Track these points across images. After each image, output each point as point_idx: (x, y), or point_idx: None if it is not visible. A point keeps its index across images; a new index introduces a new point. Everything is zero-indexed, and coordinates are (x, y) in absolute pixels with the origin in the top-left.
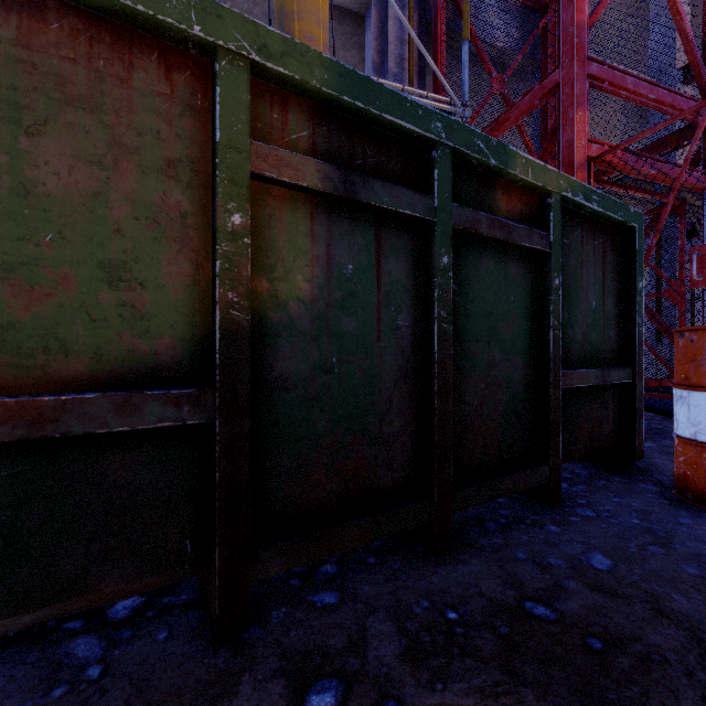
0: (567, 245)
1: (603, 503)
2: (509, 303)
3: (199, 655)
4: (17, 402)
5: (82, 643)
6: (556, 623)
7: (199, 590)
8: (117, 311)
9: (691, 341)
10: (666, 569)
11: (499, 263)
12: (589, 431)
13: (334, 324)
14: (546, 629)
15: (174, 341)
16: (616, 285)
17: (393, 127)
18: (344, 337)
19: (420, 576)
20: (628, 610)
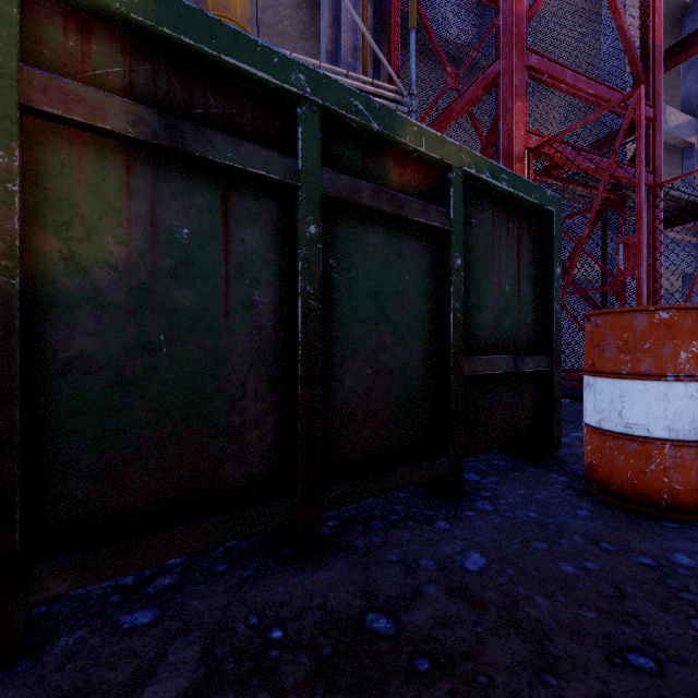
0: (475, 225)
1: (508, 496)
2: (403, 283)
3: None
4: None
5: None
6: (390, 640)
7: None
8: None
9: (596, 325)
10: (541, 568)
11: (390, 239)
12: (502, 421)
13: (162, 297)
14: (375, 647)
15: None
16: (533, 270)
17: (242, 74)
18: (177, 311)
19: (267, 585)
20: (478, 619)
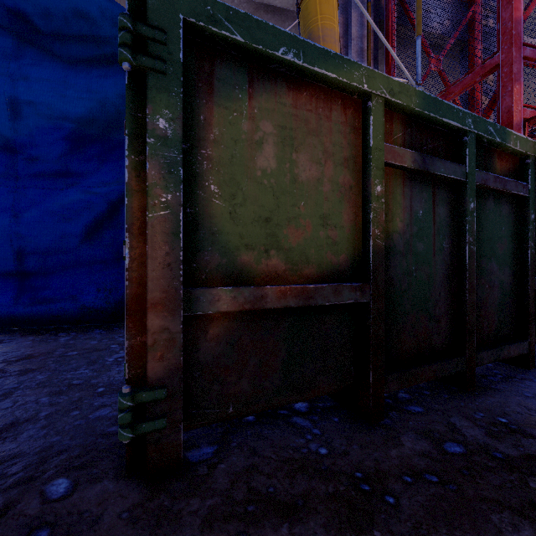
0: (535, 190)
1: None
2: (501, 232)
3: (366, 429)
4: (300, 287)
5: (297, 419)
6: None
7: (334, 401)
8: (326, 241)
9: None
10: None
11: (496, 205)
12: None
13: (413, 247)
14: None
15: (347, 257)
16: None
17: (444, 125)
18: (418, 254)
19: (466, 401)
20: None
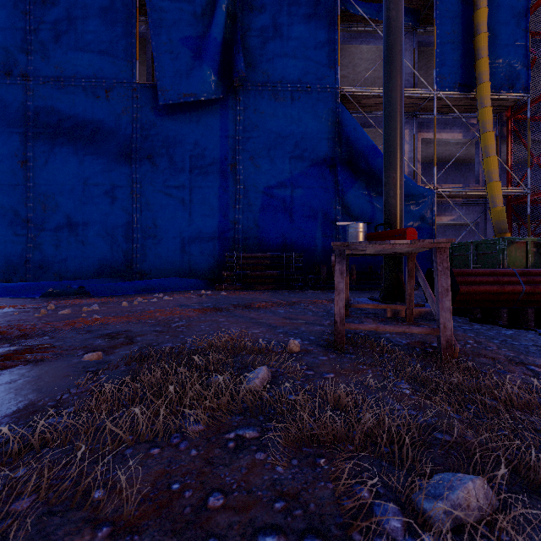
0: None
1: None
2: None
3: None
4: None
5: None
6: None
7: None
8: (520, 264)
9: None
10: None
11: None
12: None
13: (535, 265)
14: None
15: (523, 267)
16: None
17: None
18: (536, 266)
19: None
20: None
